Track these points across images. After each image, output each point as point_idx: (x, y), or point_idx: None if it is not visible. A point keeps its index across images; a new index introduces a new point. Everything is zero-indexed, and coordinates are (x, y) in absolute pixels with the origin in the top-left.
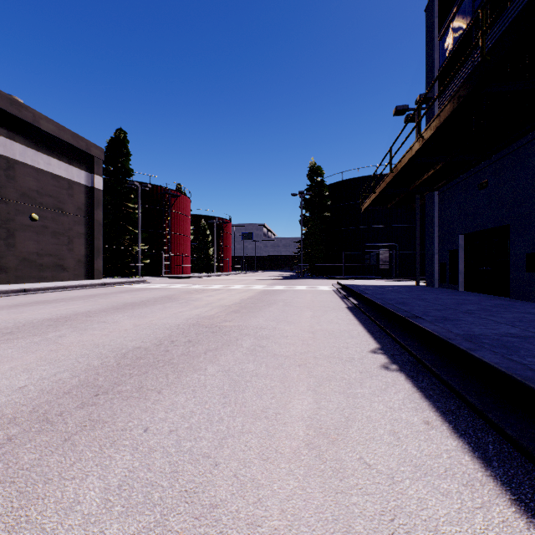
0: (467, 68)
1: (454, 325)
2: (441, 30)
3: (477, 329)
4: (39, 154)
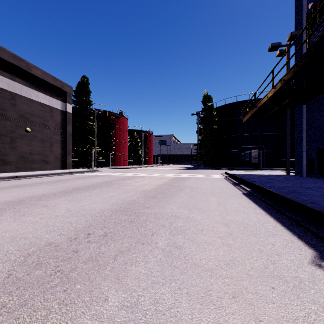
0: None
1: None
2: None
3: None
4: (31, 90)
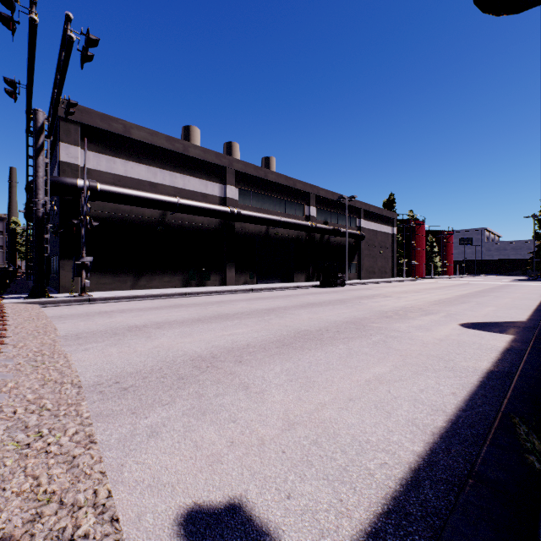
0: None
1: None
2: None
3: None
4: (381, 225)
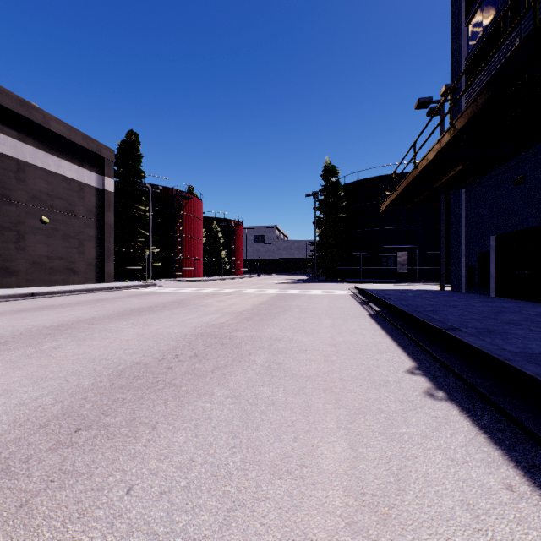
0: (500, 53)
1: (503, 340)
2: (469, 14)
3: (535, 346)
4: (50, 156)
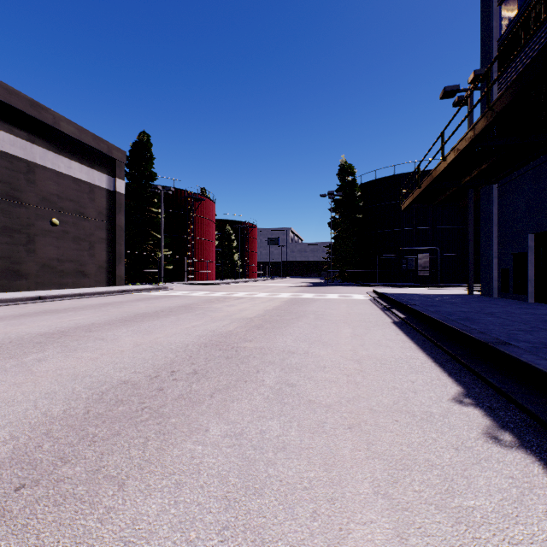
0: (540, 31)
1: None
2: None
3: None
4: (60, 157)
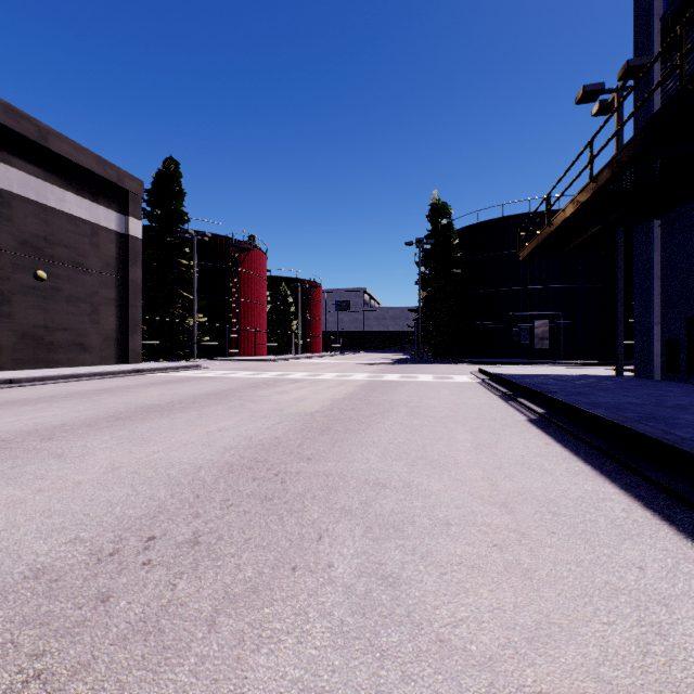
0: None
1: None
2: None
3: None
4: (48, 185)
